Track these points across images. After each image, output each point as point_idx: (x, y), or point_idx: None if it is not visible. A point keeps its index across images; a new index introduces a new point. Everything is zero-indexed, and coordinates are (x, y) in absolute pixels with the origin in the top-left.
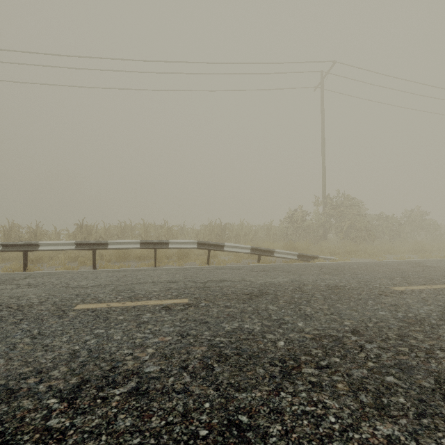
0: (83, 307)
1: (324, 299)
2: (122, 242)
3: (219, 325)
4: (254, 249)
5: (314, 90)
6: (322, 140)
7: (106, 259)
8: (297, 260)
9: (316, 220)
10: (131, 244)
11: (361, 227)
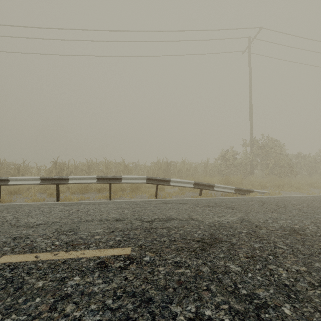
0: (5, 261)
1: (292, 252)
2: (81, 177)
3: (167, 307)
4: (196, 184)
5: (242, 54)
6: (250, 93)
7: (70, 191)
8: (235, 193)
9: (245, 158)
10: (88, 179)
11: (285, 164)
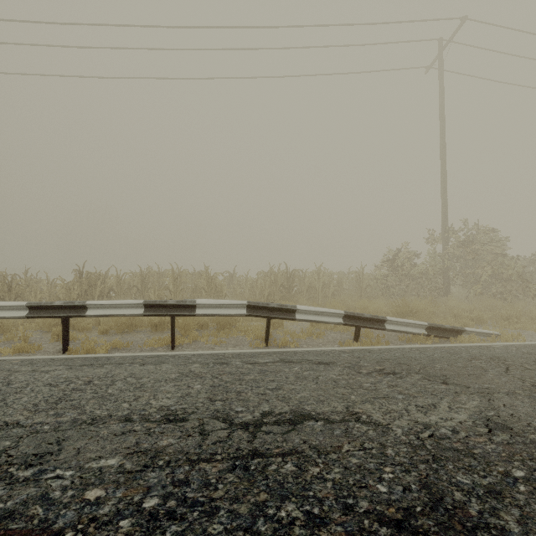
0: None
1: None
2: (112, 304)
3: None
4: (349, 317)
5: (426, 72)
6: (442, 142)
7: (99, 328)
8: (427, 336)
9: (433, 264)
10: (127, 307)
11: (513, 275)
